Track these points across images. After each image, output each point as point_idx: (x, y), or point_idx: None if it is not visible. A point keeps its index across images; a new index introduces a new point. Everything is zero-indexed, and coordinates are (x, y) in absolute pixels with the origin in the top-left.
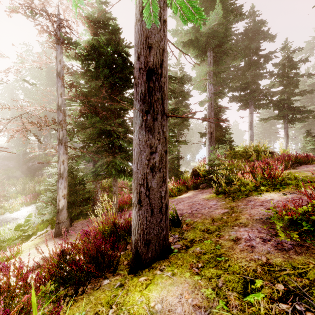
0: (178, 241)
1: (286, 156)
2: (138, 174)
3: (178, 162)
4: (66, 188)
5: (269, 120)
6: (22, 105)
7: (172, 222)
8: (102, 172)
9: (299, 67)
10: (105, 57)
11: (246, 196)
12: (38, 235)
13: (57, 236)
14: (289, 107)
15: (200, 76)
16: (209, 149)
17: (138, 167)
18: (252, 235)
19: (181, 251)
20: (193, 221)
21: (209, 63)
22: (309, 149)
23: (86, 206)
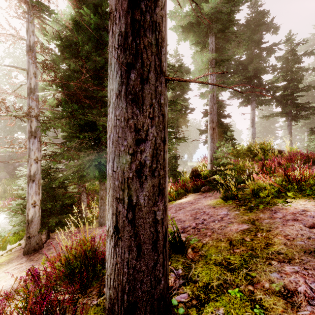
0: (184, 287)
1: (295, 154)
2: (114, 181)
3: (176, 161)
4: (39, 194)
5: (271, 117)
6: (9, 101)
7: (171, 246)
8: (84, 173)
9: (304, 61)
10: (88, 34)
11: (271, 206)
12: (8, 249)
13: (26, 254)
14: (292, 103)
15: (199, 69)
16: (211, 147)
17: (114, 167)
18: (314, 285)
19: (191, 312)
20: (202, 244)
21: (211, 51)
22: (314, 148)
23: (66, 215)
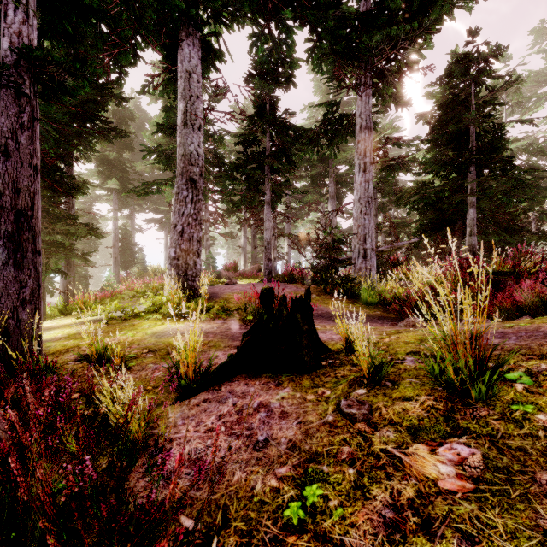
0: None
1: None
2: (64, 284)
3: (87, 281)
4: None
5: None
6: None
7: None
8: None
9: None
10: None
11: None
12: None
13: None
14: None
15: None
16: (114, 270)
17: (64, 282)
18: None
19: None
20: None
21: (115, 203)
22: None
23: None
